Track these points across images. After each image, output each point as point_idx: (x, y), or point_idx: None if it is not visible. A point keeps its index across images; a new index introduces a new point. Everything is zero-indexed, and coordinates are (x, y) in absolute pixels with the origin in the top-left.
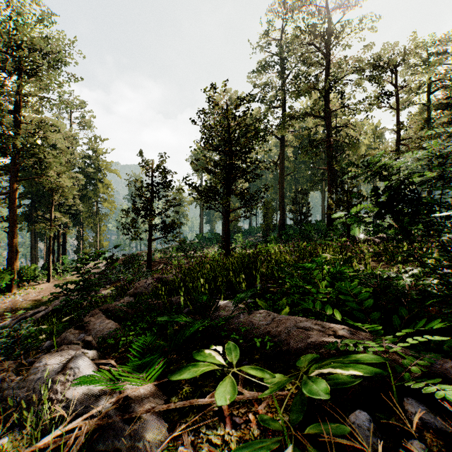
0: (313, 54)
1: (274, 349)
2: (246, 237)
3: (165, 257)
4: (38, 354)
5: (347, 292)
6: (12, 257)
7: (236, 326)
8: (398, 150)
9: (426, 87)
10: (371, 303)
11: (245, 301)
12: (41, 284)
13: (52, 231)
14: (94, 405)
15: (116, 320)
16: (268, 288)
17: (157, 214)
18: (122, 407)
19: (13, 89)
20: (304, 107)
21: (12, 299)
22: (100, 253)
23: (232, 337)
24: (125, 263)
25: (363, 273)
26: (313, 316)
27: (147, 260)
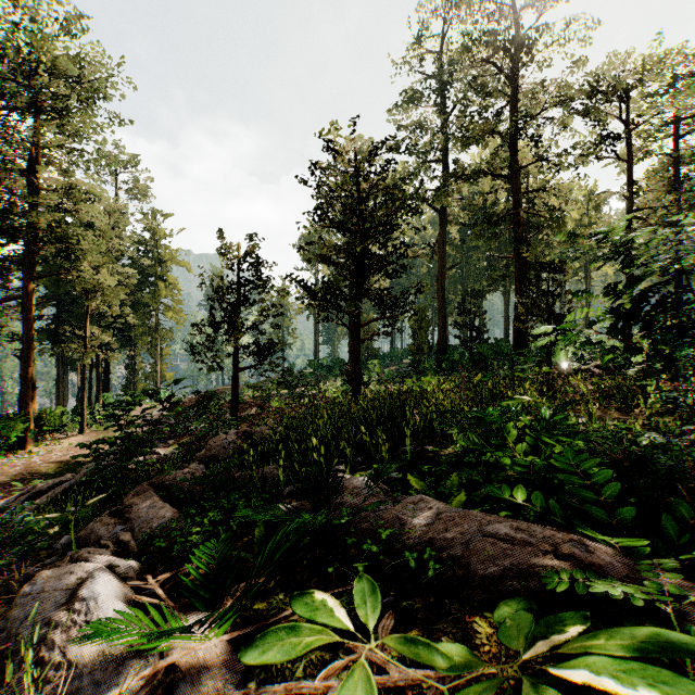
0: (491, 77)
1: (441, 573)
2: (385, 365)
3: (260, 396)
4: (49, 557)
5: (569, 467)
6: (26, 395)
7: (372, 525)
8: (629, 228)
9: (673, 128)
10: (616, 489)
11: (387, 477)
12: (70, 437)
13: (87, 355)
14: (111, 681)
15: (175, 502)
16: (426, 453)
17: (246, 329)
18: (162, 686)
19: (28, 138)
20: (476, 163)
21: (25, 461)
22: (152, 393)
23: (366, 548)
24: (198, 406)
25: (597, 434)
26: (509, 508)
27: (232, 402)
